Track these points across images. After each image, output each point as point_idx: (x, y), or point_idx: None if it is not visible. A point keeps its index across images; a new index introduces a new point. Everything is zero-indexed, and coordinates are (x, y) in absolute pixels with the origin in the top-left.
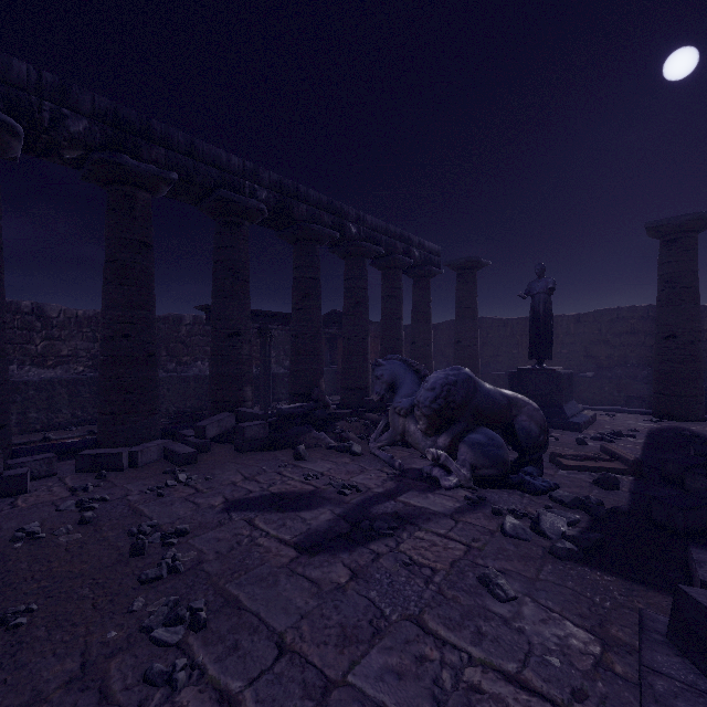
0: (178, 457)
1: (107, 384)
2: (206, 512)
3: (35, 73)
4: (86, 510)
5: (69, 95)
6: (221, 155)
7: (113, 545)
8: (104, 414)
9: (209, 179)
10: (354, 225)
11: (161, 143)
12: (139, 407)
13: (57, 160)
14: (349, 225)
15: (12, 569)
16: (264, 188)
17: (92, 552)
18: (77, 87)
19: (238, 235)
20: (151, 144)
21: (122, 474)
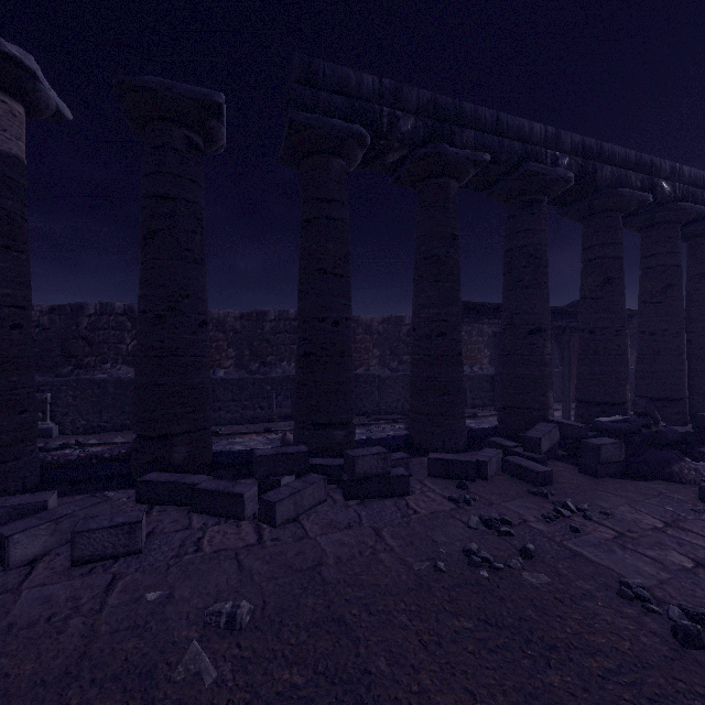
0: (535, 475)
1: (424, 384)
2: (690, 578)
3: (377, 82)
4: (505, 535)
5: (400, 96)
6: (523, 125)
7: (618, 610)
8: (420, 414)
9: (512, 155)
10: (666, 183)
11: (470, 125)
12: (453, 409)
13: (377, 168)
14: (661, 184)
15: (524, 616)
16: (565, 154)
17: (604, 617)
18: (406, 87)
19: (538, 215)
20: (462, 128)
21: (479, 486)
